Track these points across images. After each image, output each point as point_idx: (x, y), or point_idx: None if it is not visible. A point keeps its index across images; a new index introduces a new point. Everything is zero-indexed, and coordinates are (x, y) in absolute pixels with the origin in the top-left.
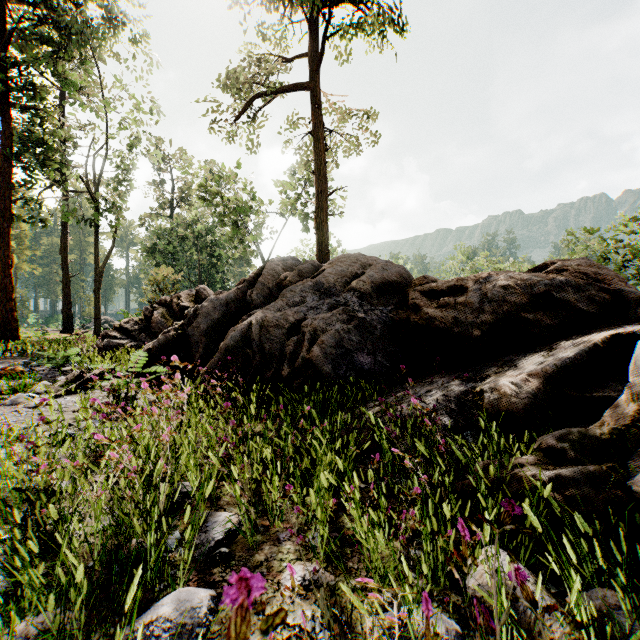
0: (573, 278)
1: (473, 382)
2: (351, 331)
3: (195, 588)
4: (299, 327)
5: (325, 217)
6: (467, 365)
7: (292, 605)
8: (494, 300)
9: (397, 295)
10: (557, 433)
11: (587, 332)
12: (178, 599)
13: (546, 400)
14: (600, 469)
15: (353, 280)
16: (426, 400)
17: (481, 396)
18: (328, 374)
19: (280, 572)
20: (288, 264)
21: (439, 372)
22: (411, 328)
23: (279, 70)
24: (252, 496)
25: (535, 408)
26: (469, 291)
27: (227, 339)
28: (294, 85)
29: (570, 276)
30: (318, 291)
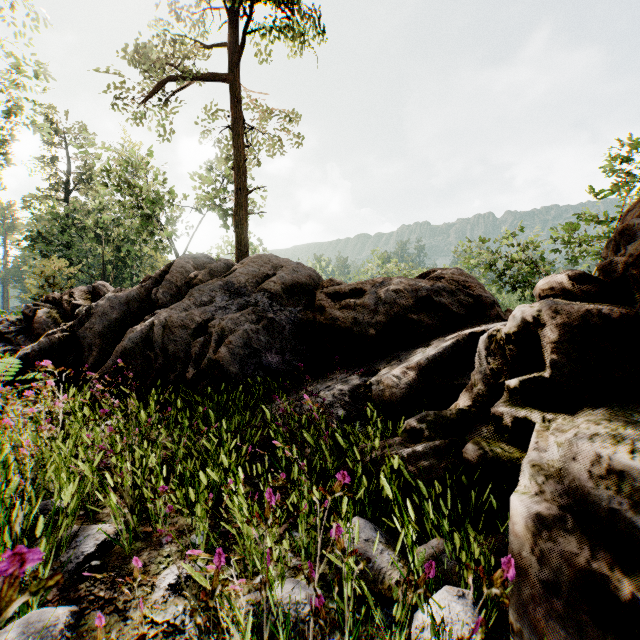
0: (448, 284)
1: (366, 376)
2: (260, 331)
3: (52, 607)
4: (206, 327)
5: (244, 215)
6: (365, 361)
7: (164, 604)
8: (387, 302)
9: (306, 296)
10: (419, 416)
11: (456, 330)
12: (28, 621)
13: (420, 389)
14: (445, 443)
15: (264, 281)
16: (324, 395)
17: (371, 388)
18: (235, 374)
19: (156, 575)
20: (199, 262)
21: (341, 368)
22: (317, 328)
23: (195, 56)
24: (134, 504)
25: (411, 396)
26: (367, 294)
27: (124, 341)
28: (211, 75)
29: (446, 283)
30: (228, 291)
